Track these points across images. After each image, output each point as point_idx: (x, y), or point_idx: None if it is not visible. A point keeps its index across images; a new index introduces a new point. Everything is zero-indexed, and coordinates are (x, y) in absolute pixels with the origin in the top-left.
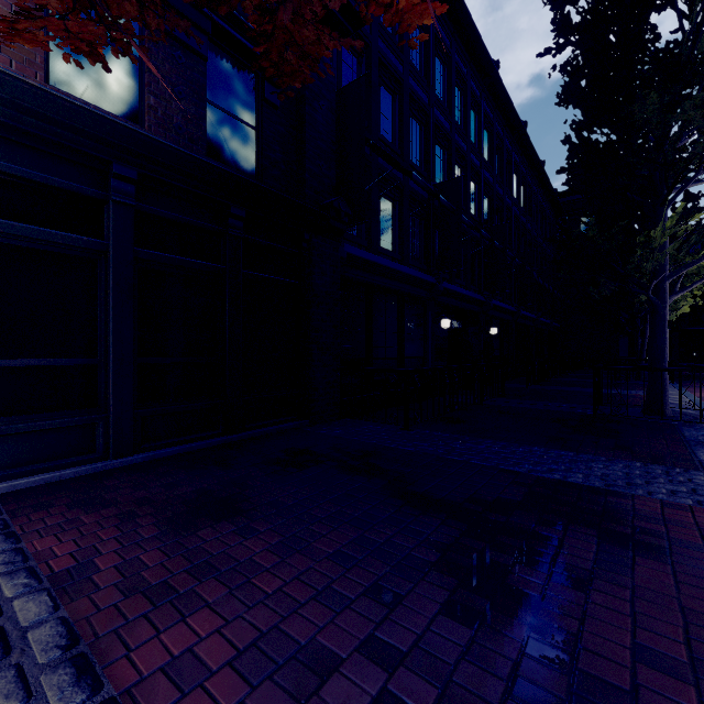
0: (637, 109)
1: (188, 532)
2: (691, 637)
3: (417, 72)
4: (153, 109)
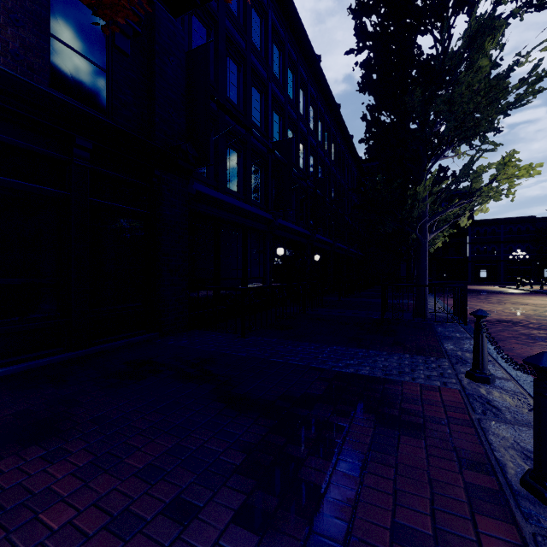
0: (408, 99)
1: None
2: (435, 505)
3: (258, 51)
4: None
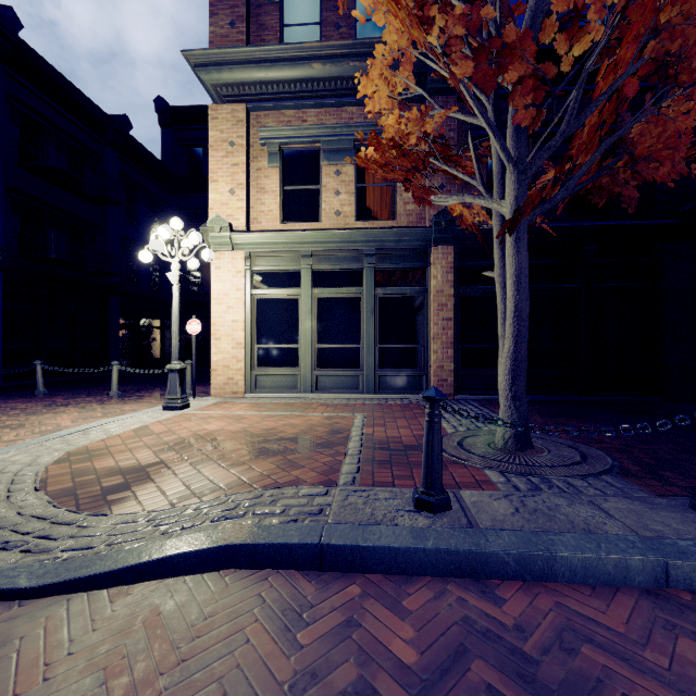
0: None
1: (554, 419)
2: None
3: None
4: None
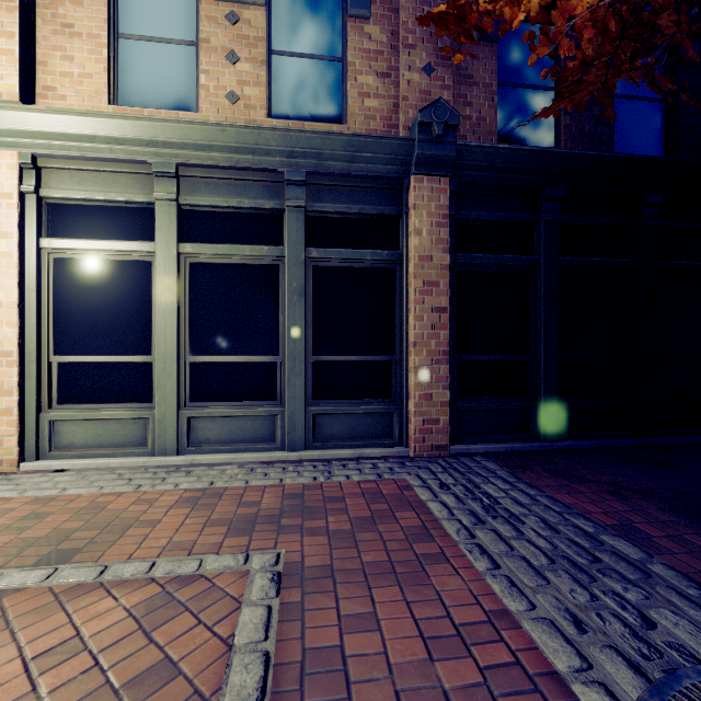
0: None
1: None
2: None
3: None
4: (568, 128)
